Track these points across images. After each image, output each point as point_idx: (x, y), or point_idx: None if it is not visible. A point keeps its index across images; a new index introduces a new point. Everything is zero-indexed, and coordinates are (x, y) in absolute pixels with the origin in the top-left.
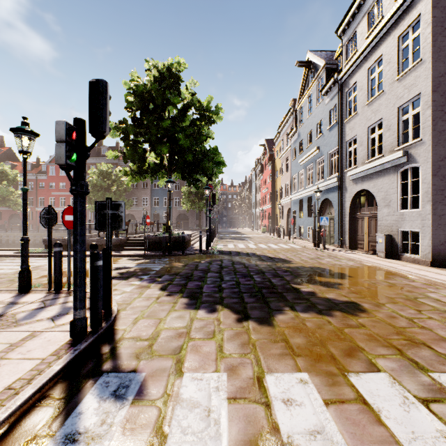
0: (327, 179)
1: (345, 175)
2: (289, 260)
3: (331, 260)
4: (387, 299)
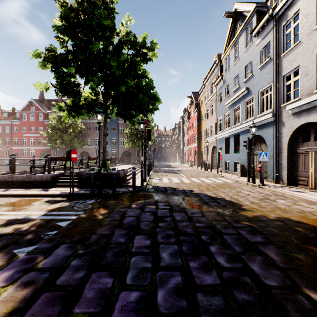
0: (258, 116)
1: (282, 110)
2: (238, 204)
3: (287, 202)
4: None
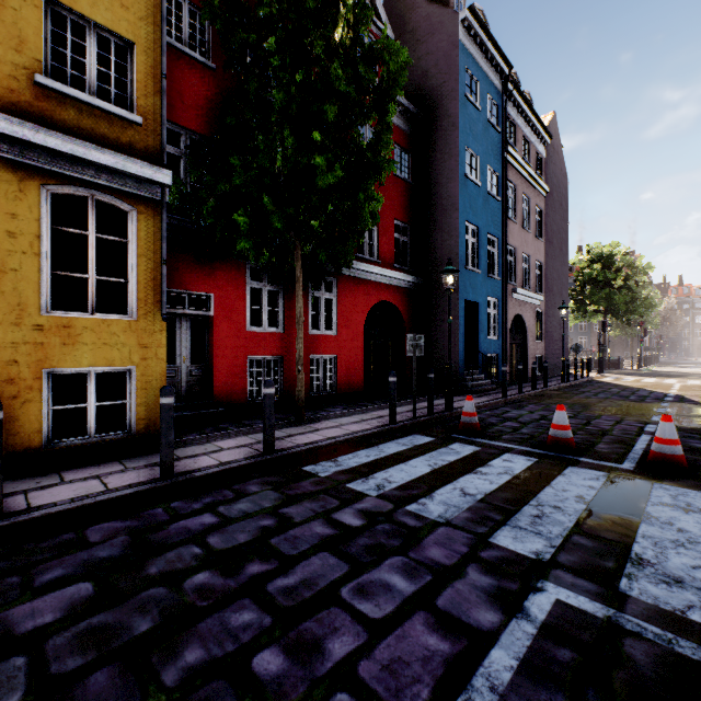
0: None
1: None
2: None
3: None
4: None
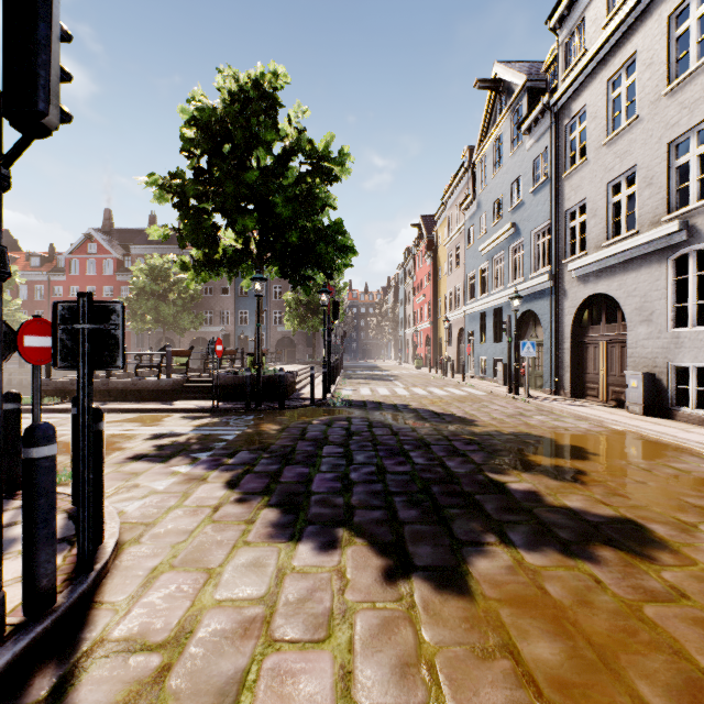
0: (529, 277)
1: (564, 269)
2: (471, 420)
3: (546, 418)
4: (696, 511)
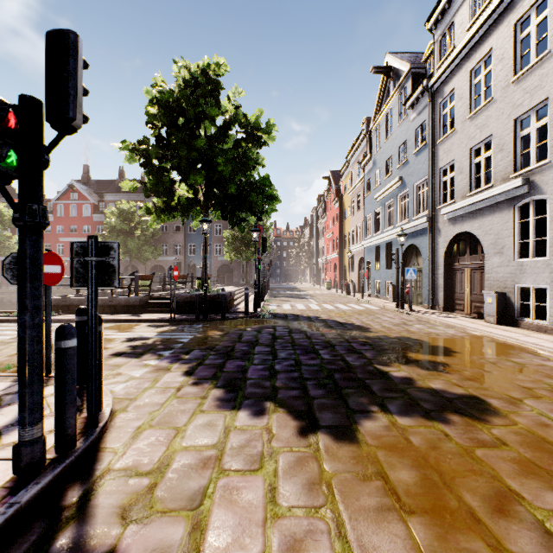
0: (412, 219)
1: (439, 213)
2: (366, 327)
3: (423, 326)
4: (523, 390)
